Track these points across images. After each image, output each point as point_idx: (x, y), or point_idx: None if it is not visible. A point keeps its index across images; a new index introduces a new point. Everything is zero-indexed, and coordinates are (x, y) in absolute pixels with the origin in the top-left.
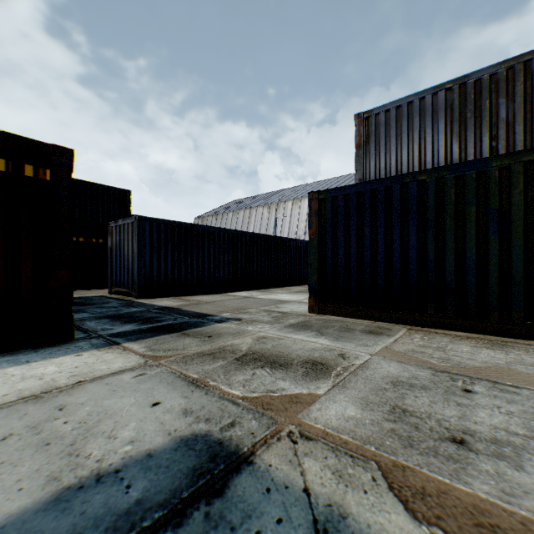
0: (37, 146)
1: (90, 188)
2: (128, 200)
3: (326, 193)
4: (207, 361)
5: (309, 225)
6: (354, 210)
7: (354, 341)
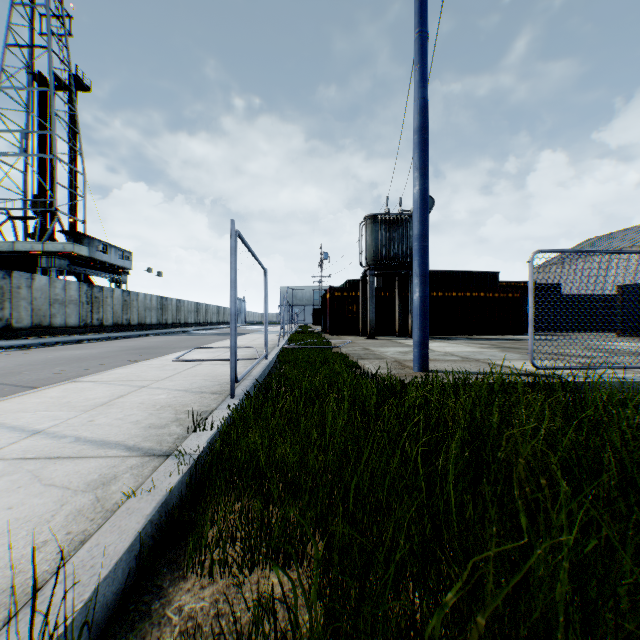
0: (516, 289)
1: (477, 274)
2: (497, 277)
3: (624, 286)
4: (565, 337)
5: (616, 299)
6: (636, 294)
7: (618, 338)
